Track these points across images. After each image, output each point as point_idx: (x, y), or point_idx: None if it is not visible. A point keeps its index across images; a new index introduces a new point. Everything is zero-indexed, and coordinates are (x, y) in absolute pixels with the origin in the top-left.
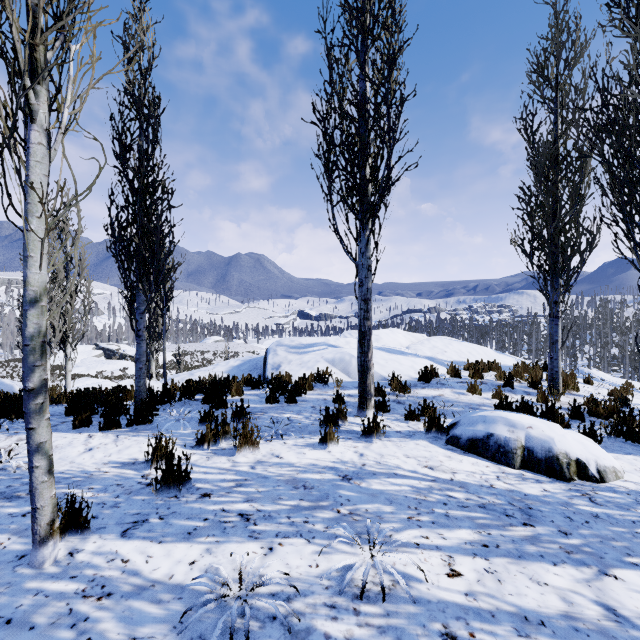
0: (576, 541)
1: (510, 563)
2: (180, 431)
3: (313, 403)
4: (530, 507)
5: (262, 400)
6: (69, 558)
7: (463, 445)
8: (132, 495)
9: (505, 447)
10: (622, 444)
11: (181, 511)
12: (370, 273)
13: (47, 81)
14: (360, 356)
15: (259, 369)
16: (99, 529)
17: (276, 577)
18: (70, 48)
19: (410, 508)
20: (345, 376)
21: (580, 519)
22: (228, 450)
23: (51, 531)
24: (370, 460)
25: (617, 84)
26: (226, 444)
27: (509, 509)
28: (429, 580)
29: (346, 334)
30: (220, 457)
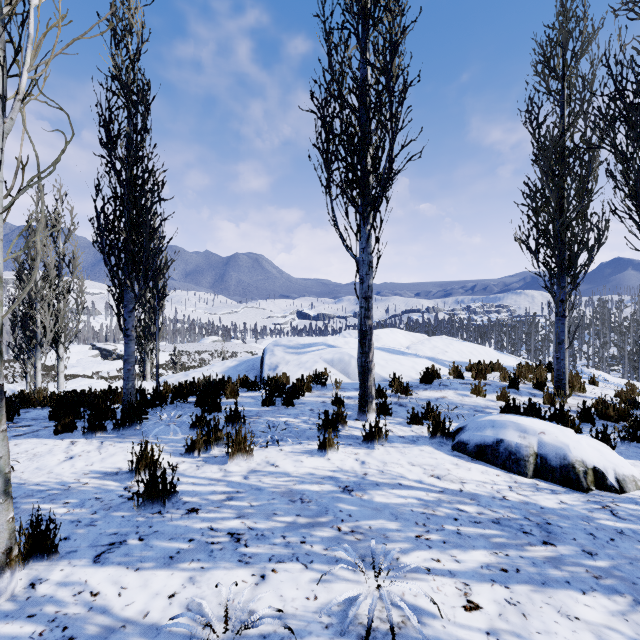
0: (603, 563)
1: (534, 592)
2: (170, 437)
3: (311, 406)
4: (548, 522)
5: (258, 403)
6: (30, 591)
7: (471, 451)
8: (111, 511)
9: (516, 454)
10: (637, 449)
11: (164, 530)
12: (371, 269)
13: (2, 39)
14: (361, 357)
15: (256, 370)
16: (69, 553)
17: (268, 613)
18: (29, 2)
19: (418, 524)
20: (344, 377)
21: (604, 536)
22: (220, 458)
23: (7, 561)
24: (372, 469)
25: (633, 68)
26: (218, 451)
27: (526, 525)
28: (444, 615)
29: (345, 334)
30: (211, 466)
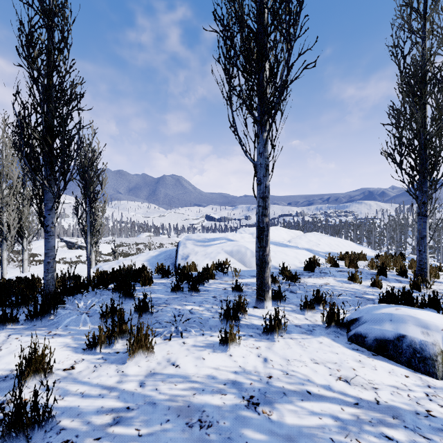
0: None
1: None
2: (79, 327)
3: (214, 293)
4: None
5: (168, 290)
6: None
7: (370, 345)
8: None
9: (422, 352)
10: None
11: None
12: (268, 172)
13: None
14: (258, 250)
15: (172, 258)
16: None
17: None
18: None
19: None
20: (241, 265)
21: None
22: (121, 354)
23: None
24: (276, 369)
25: None
26: (122, 345)
27: None
28: None
29: (241, 231)
30: (109, 366)
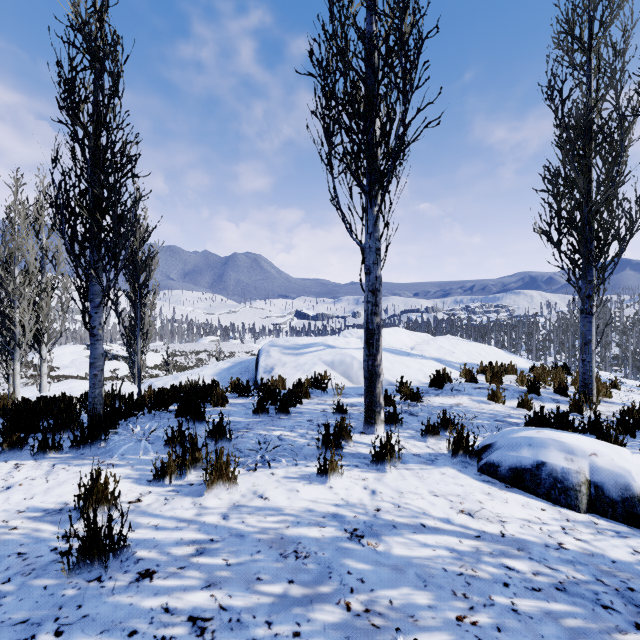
0: None
1: None
2: (139, 456)
3: (309, 415)
4: (630, 587)
5: (249, 412)
6: None
7: (504, 476)
8: (32, 577)
9: (564, 482)
10: None
11: (97, 613)
12: (379, 258)
13: None
14: (367, 359)
15: (250, 372)
16: None
17: None
18: None
19: (456, 596)
20: (346, 381)
21: None
22: (196, 486)
23: None
24: (386, 501)
25: None
26: (195, 476)
27: (602, 592)
28: None
29: (346, 333)
30: (183, 498)
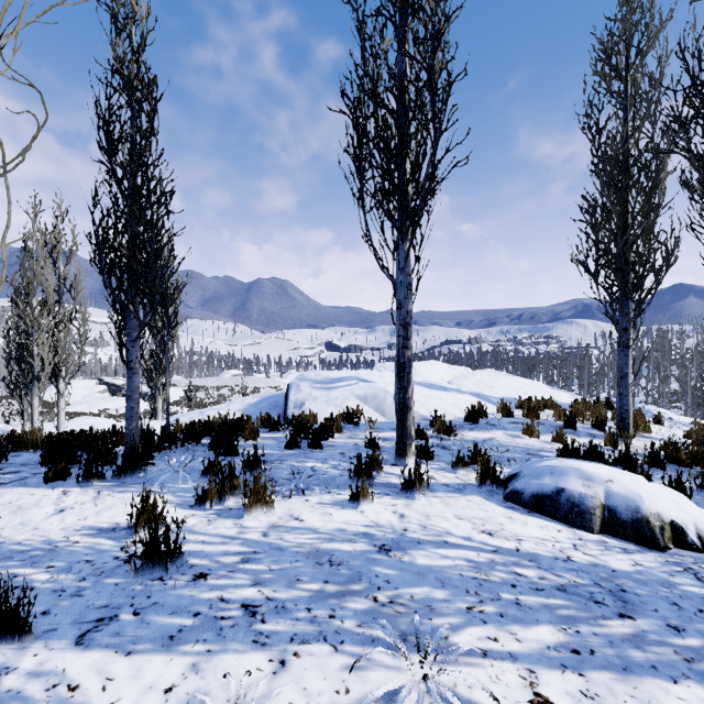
0: (694, 641)
1: (614, 680)
2: (178, 485)
3: (342, 449)
4: (623, 589)
5: (281, 445)
6: None
7: (526, 502)
8: (103, 577)
9: (580, 506)
10: None
11: (165, 601)
12: (410, 293)
13: None
14: (398, 392)
15: (280, 407)
16: (47, 632)
17: None
18: None
19: (469, 593)
20: (379, 415)
21: (691, 606)
22: (236, 510)
23: None
24: (413, 523)
25: None
26: (234, 502)
27: (597, 592)
28: None
29: (379, 367)
30: (225, 520)
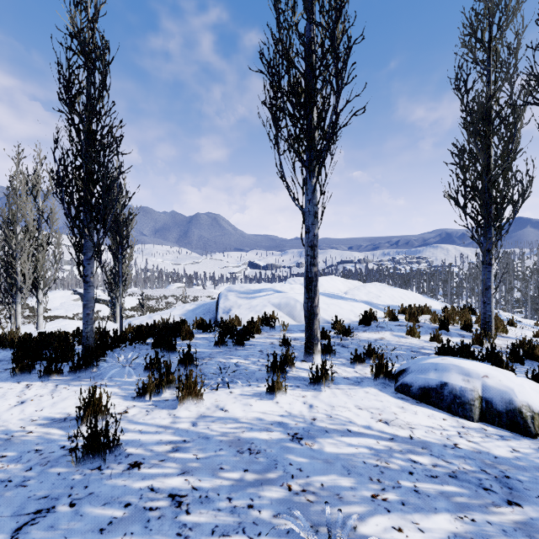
0: None
1: None
2: (124, 379)
3: (260, 347)
4: (506, 475)
5: (211, 344)
6: None
7: (415, 394)
8: (48, 466)
9: (461, 398)
10: None
11: (100, 491)
12: (316, 220)
13: None
14: (307, 302)
15: (212, 312)
16: None
17: None
18: None
19: (372, 480)
20: (290, 319)
21: None
22: (170, 401)
23: None
24: (320, 413)
25: None
26: (169, 394)
27: (484, 479)
28: None
29: (290, 281)
30: (161, 410)
